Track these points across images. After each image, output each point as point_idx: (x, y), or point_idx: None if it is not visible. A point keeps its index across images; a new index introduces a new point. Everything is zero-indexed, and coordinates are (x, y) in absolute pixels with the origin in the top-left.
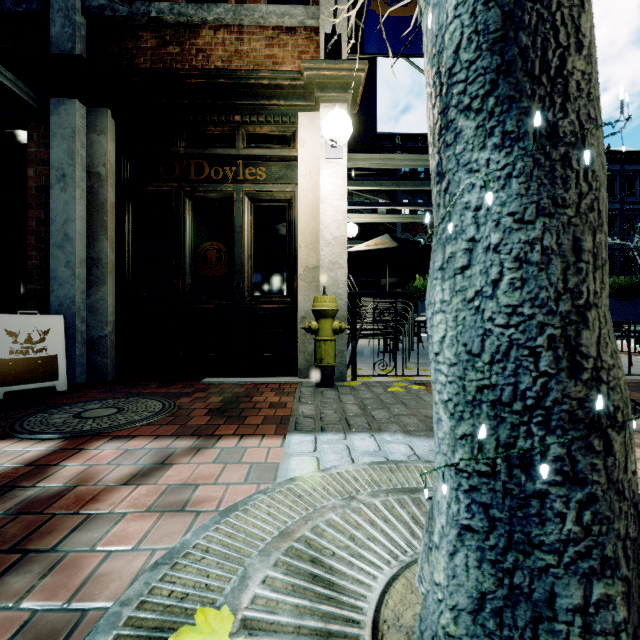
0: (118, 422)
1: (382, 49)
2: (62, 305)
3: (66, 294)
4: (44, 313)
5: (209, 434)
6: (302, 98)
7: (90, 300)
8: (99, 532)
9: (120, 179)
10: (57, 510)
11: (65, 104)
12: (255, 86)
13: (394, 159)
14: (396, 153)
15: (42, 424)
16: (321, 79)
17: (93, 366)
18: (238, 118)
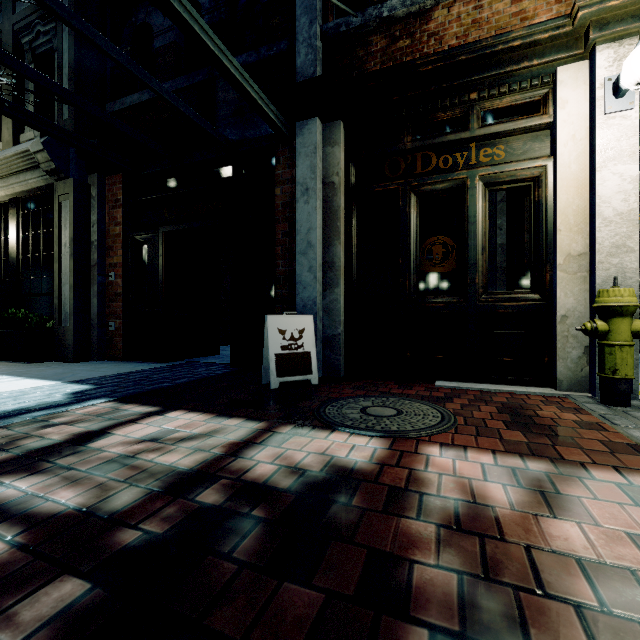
0: (417, 425)
1: None
2: (305, 306)
3: (309, 296)
4: (288, 313)
5: (546, 456)
6: (564, 49)
7: (325, 301)
8: (609, 589)
9: (348, 185)
10: (503, 536)
11: (308, 124)
12: (501, 52)
13: None
14: None
15: (345, 418)
16: (600, 15)
17: (328, 362)
18: (474, 96)
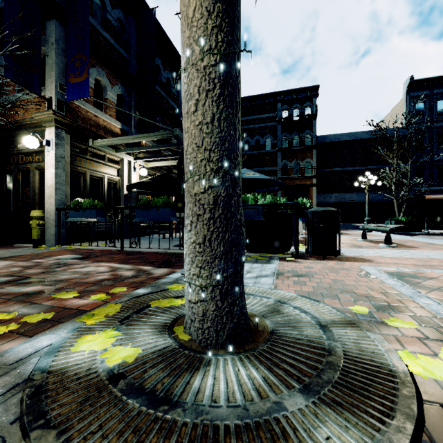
0: None
1: (73, 98)
2: None
3: None
4: None
5: None
6: (44, 126)
7: None
8: None
9: None
10: None
11: None
12: (28, 124)
13: (113, 140)
14: (277, 105)
15: None
16: (43, 119)
17: None
18: None
